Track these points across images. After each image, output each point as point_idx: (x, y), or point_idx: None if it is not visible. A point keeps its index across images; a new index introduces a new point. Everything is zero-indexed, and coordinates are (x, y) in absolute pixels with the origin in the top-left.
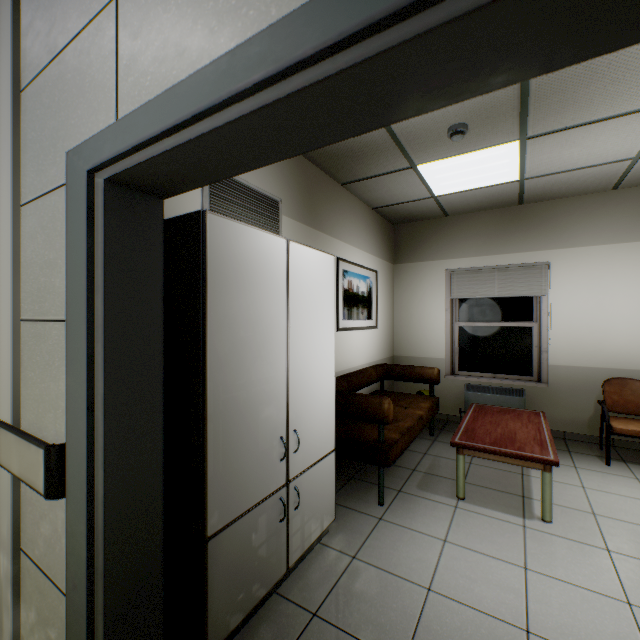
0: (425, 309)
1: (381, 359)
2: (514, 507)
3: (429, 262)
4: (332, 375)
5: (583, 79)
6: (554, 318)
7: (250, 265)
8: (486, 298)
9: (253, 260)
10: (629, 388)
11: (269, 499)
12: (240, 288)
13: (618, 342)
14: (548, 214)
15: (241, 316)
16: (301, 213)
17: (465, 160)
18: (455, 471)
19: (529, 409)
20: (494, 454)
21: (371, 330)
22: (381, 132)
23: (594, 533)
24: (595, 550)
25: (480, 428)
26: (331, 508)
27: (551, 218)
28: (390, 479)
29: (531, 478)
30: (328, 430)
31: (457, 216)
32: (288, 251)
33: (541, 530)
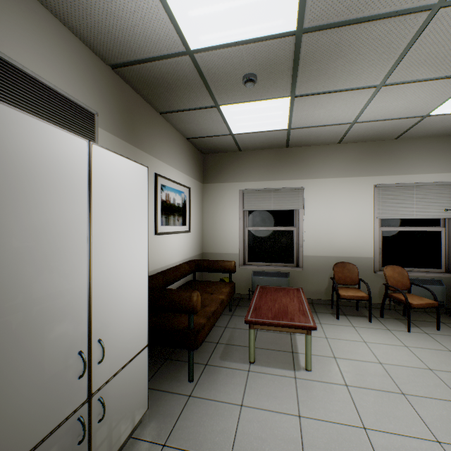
0: (226, 218)
1: (193, 256)
2: (288, 362)
3: (228, 183)
4: (145, 277)
5: (333, 54)
6: (306, 224)
7: (30, 161)
8: (266, 210)
9: (36, 156)
10: (347, 268)
11: (62, 426)
12: (12, 188)
13: (341, 239)
14: (303, 156)
15: (13, 222)
16: (120, 130)
17: (254, 107)
18: (247, 339)
19: (292, 285)
20: (275, 326)
21: (185, 234)
22: (191, 68)
23: (337, 373)
24: (339, 387)
25: (264, 305)
26: (144, 401)
27: (305, 158)
28: (199, 355)
29: (296, 336)
30: (140, 329)
31: (247, 152)
32: (90, 154)
33: (306, 378)
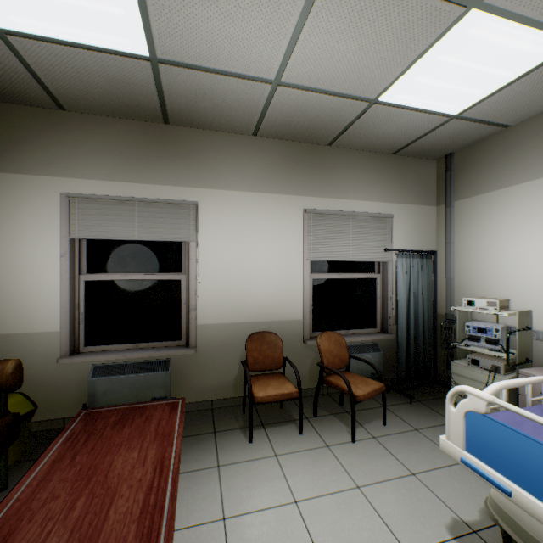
0: (25, 253)
1: None
2: None
3: (32, 176)
4: None
5: None
6: (203, 269)
7: None
8: (127, 241)
9: None
10: (267, 342)
11: None
12: None
13: (258, 294)
14: (197, 145)
15: None
16: None
17: None
18: None
19: (177, 382)
20: None
21: None
22: None
23: None
24: None
25: (33, 521)
26: None
27: (200, 150)
28: None
29: None
30: None
31: (81, 115)
32: None
33: None
